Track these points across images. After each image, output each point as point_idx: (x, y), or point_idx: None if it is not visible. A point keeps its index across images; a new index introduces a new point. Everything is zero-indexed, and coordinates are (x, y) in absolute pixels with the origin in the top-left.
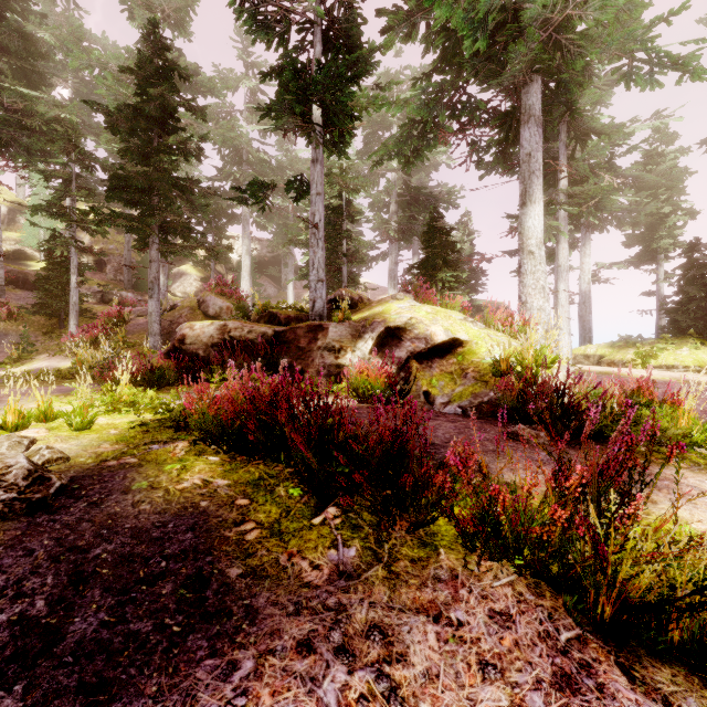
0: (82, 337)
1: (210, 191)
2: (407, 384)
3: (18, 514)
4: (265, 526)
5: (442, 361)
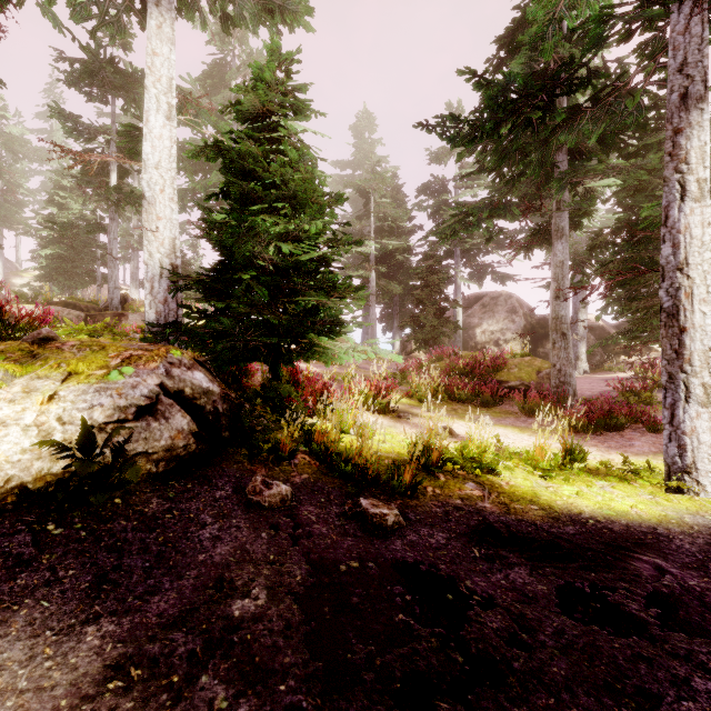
0: None
1: None
2: None
3: None
4: None
5: None
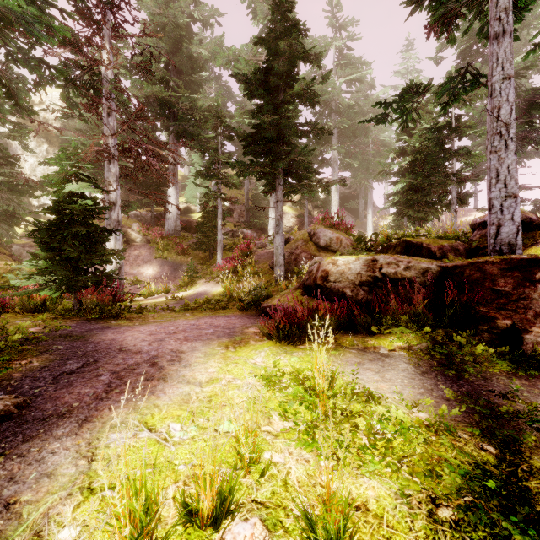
0: (225, 267)
1: (324, 131)
2: None
3: None
4: None
5: None
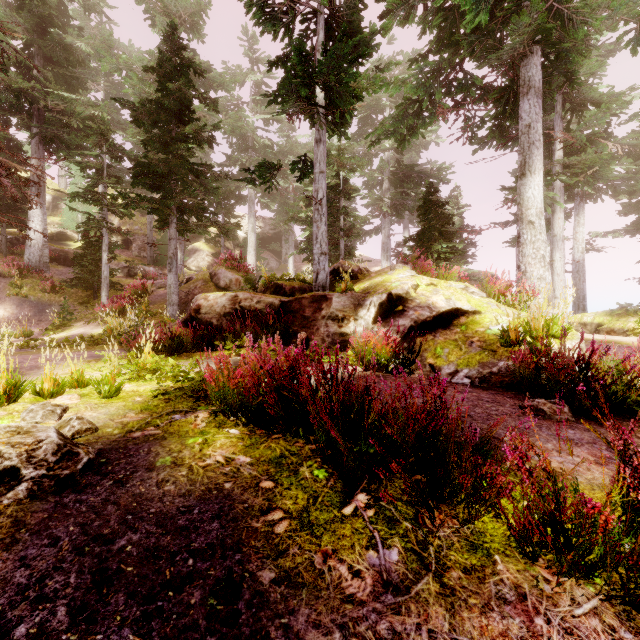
0: (112, 307)
1: (221, 175)
2: (411, 353)
3: (46, 492)
4: (293, 515)
5: (445, 331)
